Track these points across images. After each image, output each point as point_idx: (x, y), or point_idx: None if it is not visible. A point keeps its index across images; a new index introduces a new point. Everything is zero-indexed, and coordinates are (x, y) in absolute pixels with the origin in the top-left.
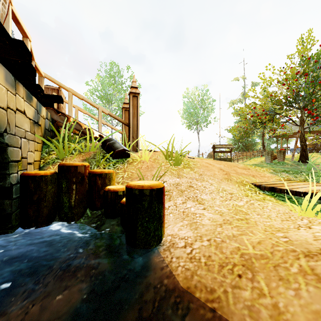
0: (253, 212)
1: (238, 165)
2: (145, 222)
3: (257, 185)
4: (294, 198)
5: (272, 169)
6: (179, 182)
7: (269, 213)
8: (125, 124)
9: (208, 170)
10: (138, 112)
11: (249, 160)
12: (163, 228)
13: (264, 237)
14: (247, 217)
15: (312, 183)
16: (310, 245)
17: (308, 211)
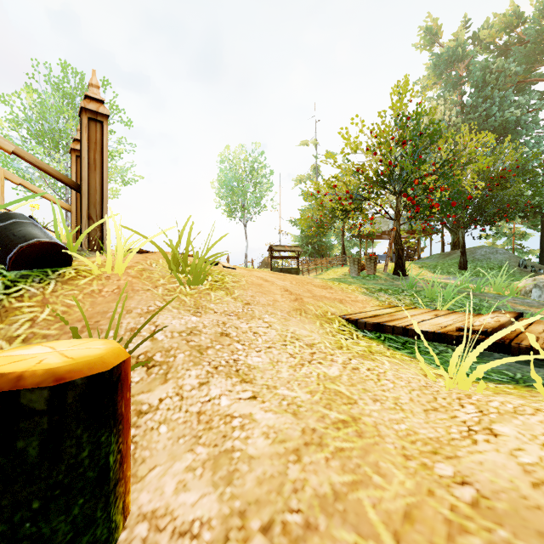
0: (363, 395)
1: (314, 280)
2: (29, 521)
3: (351, 320)
4: (433, 352)
5: (364, 288)
6: (196, 325)
7: (394, 392)
8: (68, 183)
9: (263, 293)
10: (105, 160)
11: (325, 271)
12: (120, 501)
13: (413, 491)
14: (355, 414)
15: (430, 311)
16: (541, 515)
17: (459, 379)
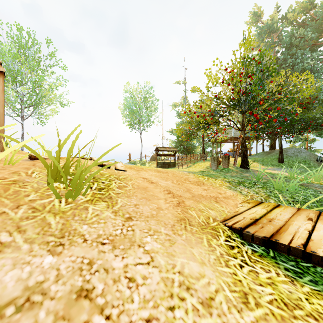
0: None
1: (189, 176)
2: None
3: (234, 229)
4: None
5: (227, 181)
6: (44, 277)
7: None
8: None
9: (147, 200)
10: None
11: (193, 165)
12: None
13: None
14: None
15: (298, 212)
16: None
17: None
